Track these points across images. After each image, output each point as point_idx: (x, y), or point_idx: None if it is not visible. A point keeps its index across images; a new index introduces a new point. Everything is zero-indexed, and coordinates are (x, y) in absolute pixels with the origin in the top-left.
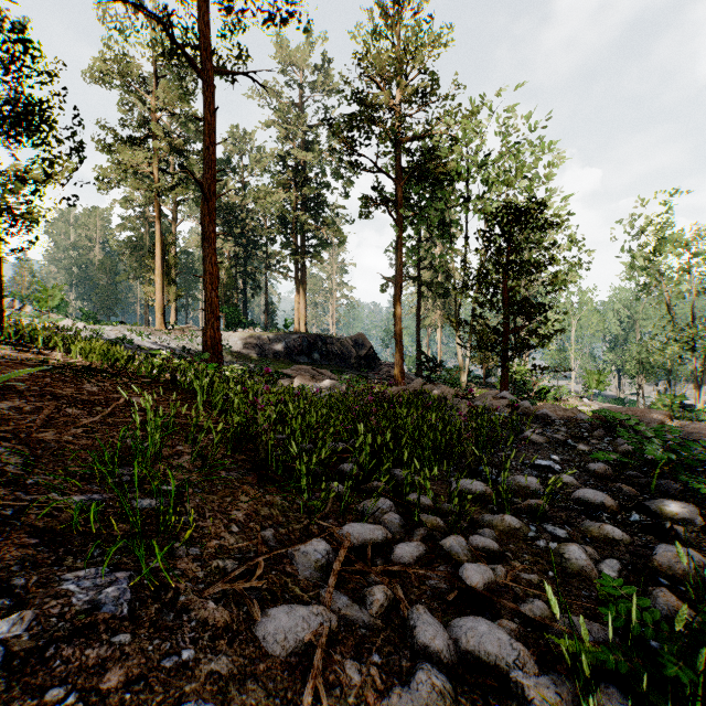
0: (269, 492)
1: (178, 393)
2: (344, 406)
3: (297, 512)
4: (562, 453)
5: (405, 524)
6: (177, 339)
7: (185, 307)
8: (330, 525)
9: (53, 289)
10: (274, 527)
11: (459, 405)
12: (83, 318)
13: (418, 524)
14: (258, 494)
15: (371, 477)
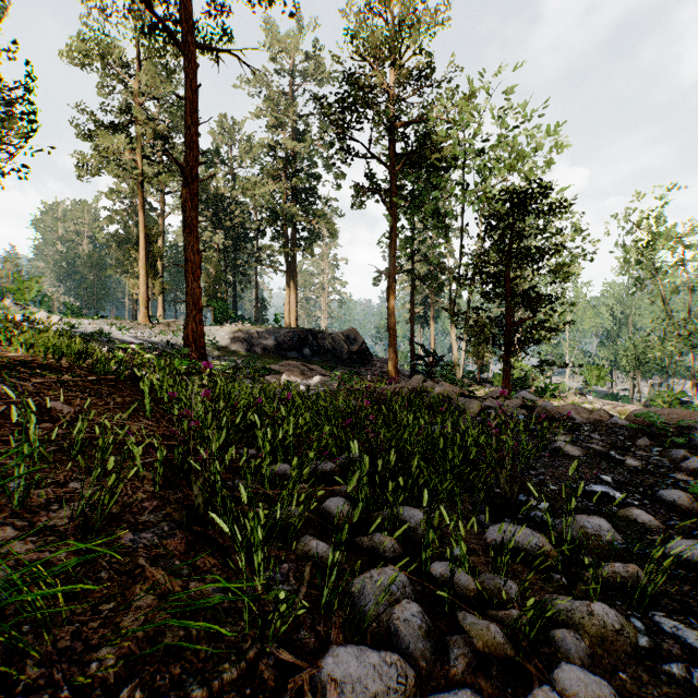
0: (200, 573)
1: (132, 393)
2: (334, 408)
3: (241, 620)
4: (610, 472)
5: (430, 625)
6: (160, 333)
7: (175, 302)
8: (298, 660)
9: (30, 281)
10: (177, 689)
11: (465, 405)
12: (67, 312)
13: (451, 621)
14: (175, 584)
15: (369, 520)
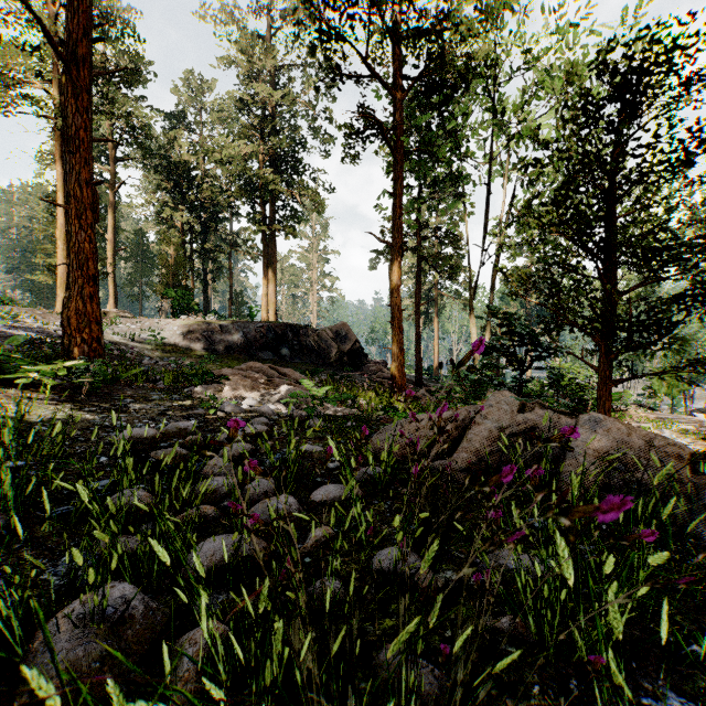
0: None
1: None
2: None
3: None
4: None
5: None
6: None
7: (139, 296)
8: None
9: None
10: None
11: None
12: None
13: None
14: None
15: None
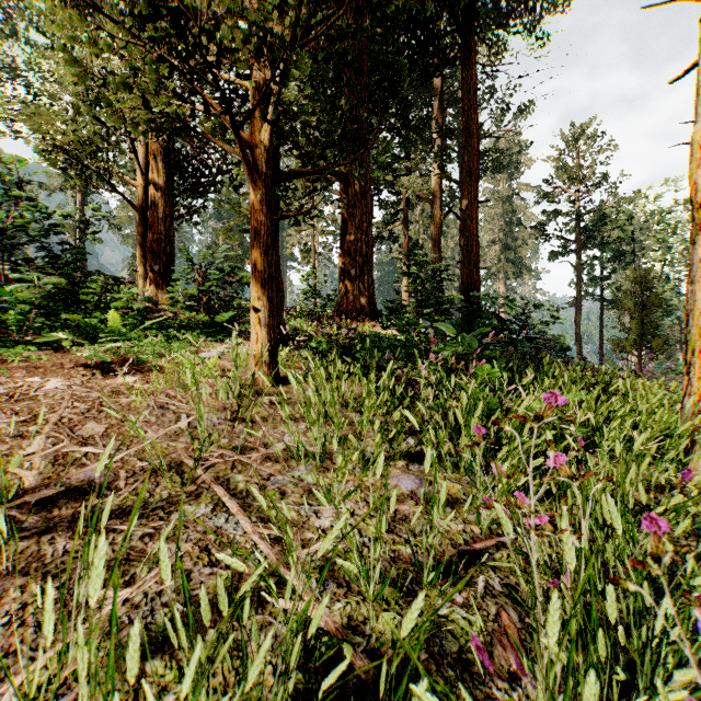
0: None
1: None
2: None
3: None
4: None
5: None
6: None
7: None
8: None
9: None
10: None
11: None
12: None
13: None
14: None
15: None
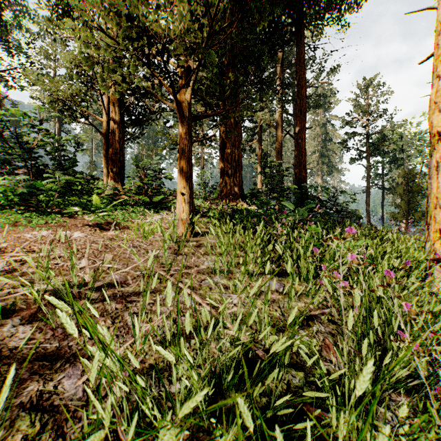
0: None
1: None
2: None
3: None
4: None
5: None
6: None
7: None
8: None
9: None
10: None
11: None
12: None
13: None
14: None
15: None
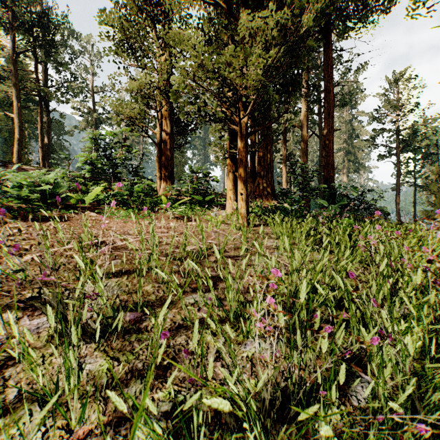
0: None
1: None
2: None
3: None
4: None
5: None
6: None
7: None
8: None
9: None
10: None
11: None
12: None
13: None
14: None
15: None
